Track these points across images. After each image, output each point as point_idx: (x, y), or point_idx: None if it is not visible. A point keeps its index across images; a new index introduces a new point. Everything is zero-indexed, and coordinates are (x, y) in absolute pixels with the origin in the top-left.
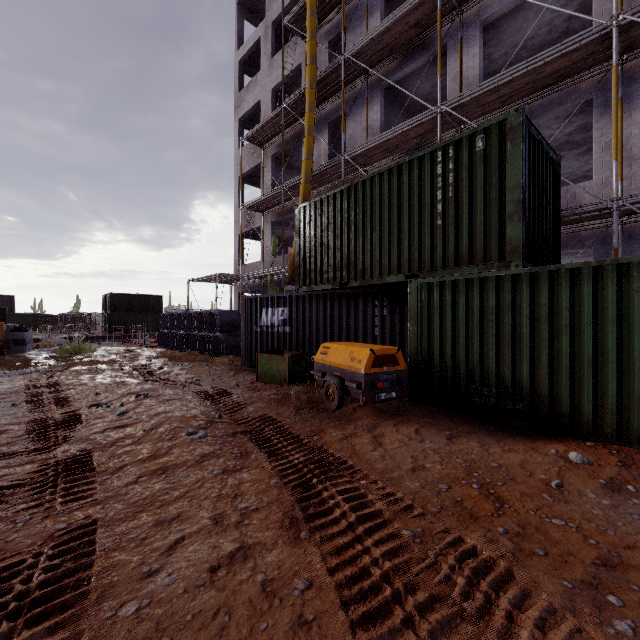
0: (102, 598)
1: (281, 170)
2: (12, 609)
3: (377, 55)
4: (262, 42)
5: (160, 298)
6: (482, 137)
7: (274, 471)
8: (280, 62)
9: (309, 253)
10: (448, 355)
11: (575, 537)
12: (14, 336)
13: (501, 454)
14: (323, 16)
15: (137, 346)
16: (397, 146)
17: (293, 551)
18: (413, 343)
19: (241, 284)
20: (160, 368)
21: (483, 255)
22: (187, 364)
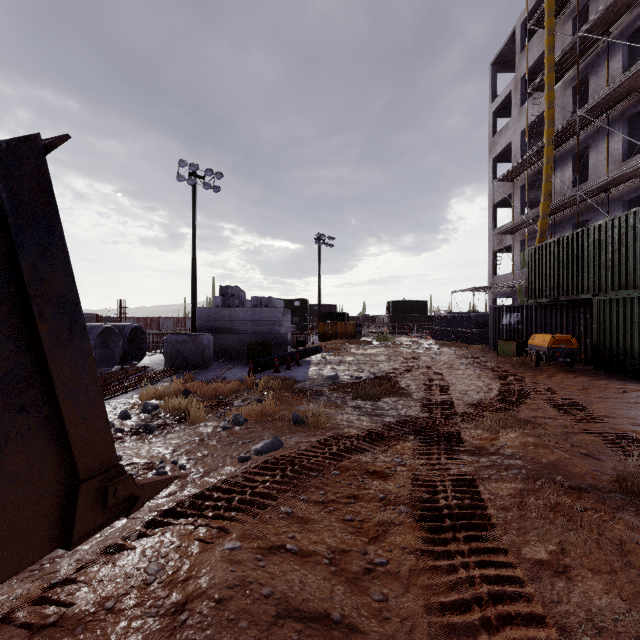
0: (447, 376)
1: (532, 190)
2: (432, 374)
3: (613, 100)
4: (512, 95)
5: (426, 303)
6: (632, 216)
7: (492, 374)
8: (528, 109)
9: (534, 279)
10: (613, 342)
11: (599, 395)
12: (357, 329)
13: (613, 385)
14: (565, 71)
15: (416, 338)
16: (632, 175)
17: (491, 380)
18: (595, 335)
19: (493, 293)
20: (438, 349)
21: (633, 284)
22: (453, 348)
